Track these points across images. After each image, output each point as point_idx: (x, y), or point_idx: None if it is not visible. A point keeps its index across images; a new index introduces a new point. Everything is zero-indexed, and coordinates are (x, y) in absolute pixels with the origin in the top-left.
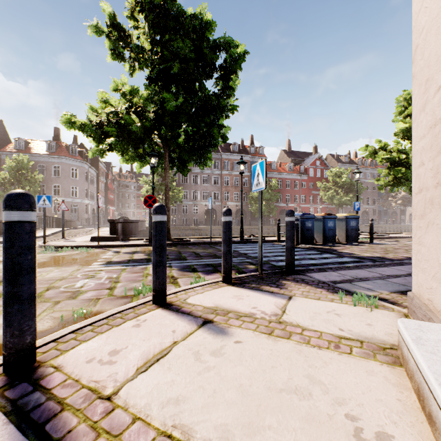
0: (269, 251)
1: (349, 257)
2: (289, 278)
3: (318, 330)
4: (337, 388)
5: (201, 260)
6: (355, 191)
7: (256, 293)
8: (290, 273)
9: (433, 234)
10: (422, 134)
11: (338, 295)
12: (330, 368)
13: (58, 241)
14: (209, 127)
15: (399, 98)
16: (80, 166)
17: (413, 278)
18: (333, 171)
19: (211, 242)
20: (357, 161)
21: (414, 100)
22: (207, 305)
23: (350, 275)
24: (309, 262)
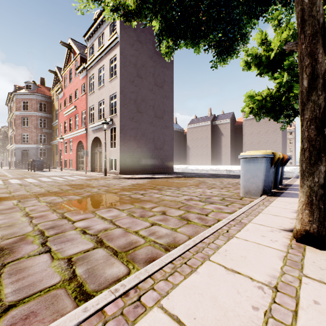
0: None
1: None
2: None
3: None
4: None
5: None
6: None
7: None
8: None
9: None
10: None
11: None
12: None
13: None
14: None
15: None
16: None
17: None
18: None
19: None
20: None
21: None
22: None
23: None
24: None
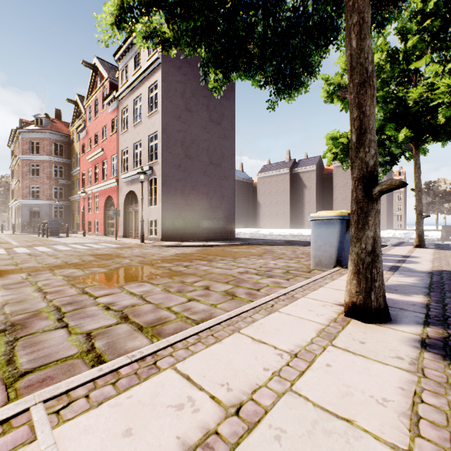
0: None
1: None
2: None
3: None
4: None
5: None
6: None
7: None
8: None
9: None
10: None
11: None
12: None
13: None
14: None
15: None
16: None
17: None
18: None
19: None
20: None
21: None
22: None
23: None
24: None
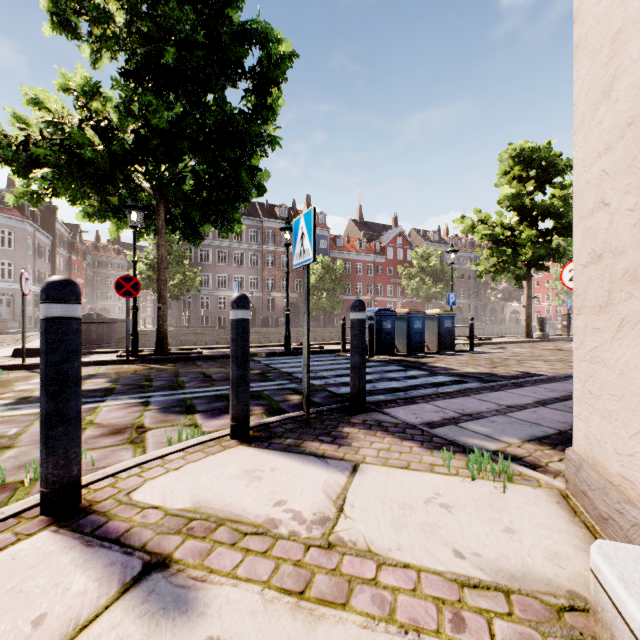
0: (327, 368)
1: (445, 374)
2: (356, 419)
3: (412, 562)
4: None
5: (210, 389)
6: (446, 281)
7: (291, 462)
8: (358, 410)
9: (638, 344)
10: (603, 146)
11: (441, 455)
12: None
13: None
14: (234, 167)
15: (503, 154)
16: (19, 227)
17: (577, 425)
18: (418, 252)
19: None
20: (449, 240)
21: (579, 89)
22: (174, 506)
23: (454, 410)
24: (389, 386)
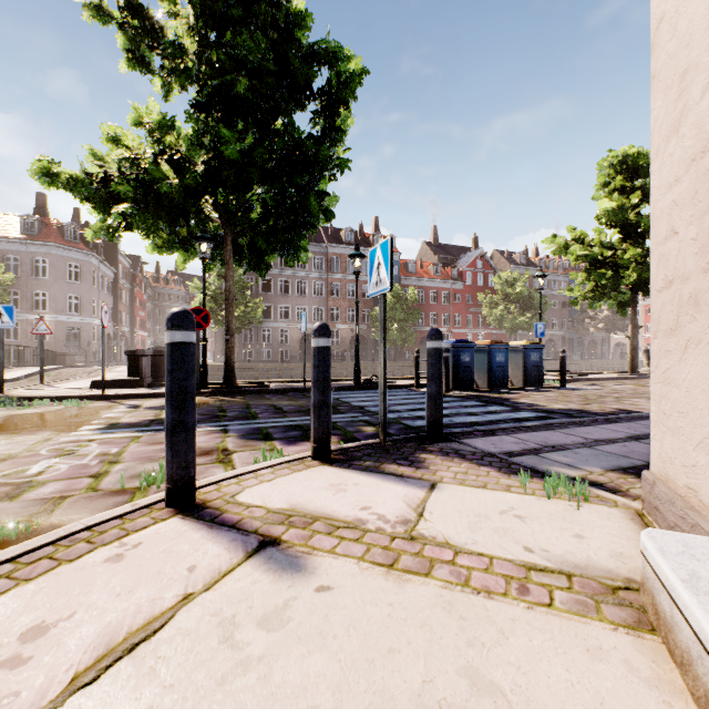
0: (400, 403)
1: (530, 410)
2: (433, 447)
3: (485, 552)
4: (530, 702)
5: (283, 419)
6: (535, 309)
7: (372, 479)
8: (434, 440)
9: (698, 363)
10: (673, 178)
11: (518, 479)
12: (513, 645)
13: (31, 389)
14: (301, 193)
15: (602, 162)
16: (85, 260)
17: (653, 446)
18: (502, 276)
19: (305, 389)
20: (539, 262)
21: (654, 120)
22: (274, 506)
23: (535, 442)
24: (467, 420)
